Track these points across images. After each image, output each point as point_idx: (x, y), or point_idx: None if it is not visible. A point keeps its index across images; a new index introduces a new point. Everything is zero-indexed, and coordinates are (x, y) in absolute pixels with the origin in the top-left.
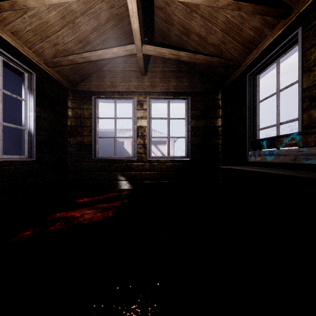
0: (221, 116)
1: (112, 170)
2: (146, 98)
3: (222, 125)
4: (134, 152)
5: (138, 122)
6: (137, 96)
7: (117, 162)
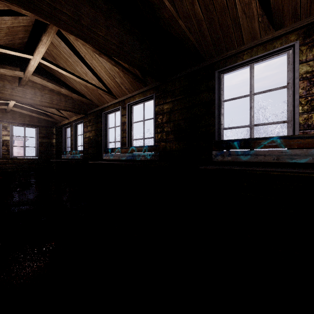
0: (55, 139)
1: None
2: (10, 125)
3: (56, 142)
4: (0, 154)
5: (3, 138)
6: (3, 123)
7: None
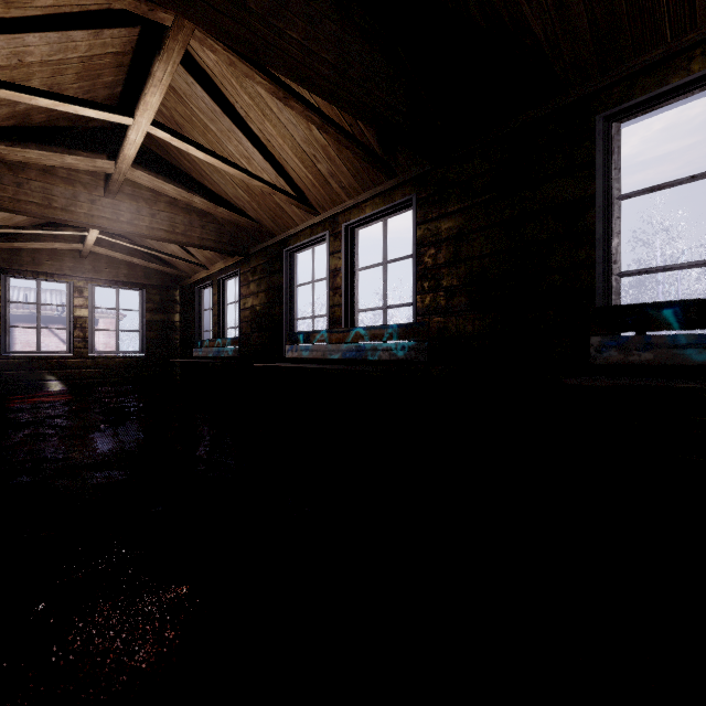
0: (180, 313)
1: (36, 368)
2: (88, 285)
3: (181, 321)
4: (70, 347)
5: (76, 312)
6: (75, 281)
7: (43, 358)
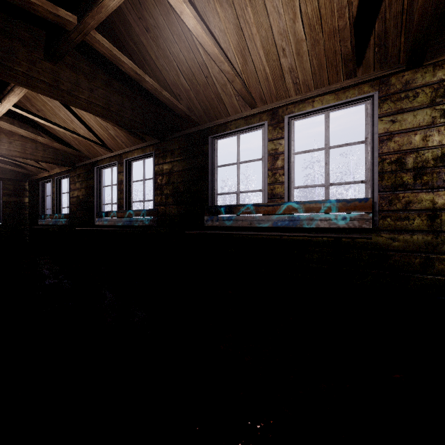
0: (29, 197)
1: None
2: None
3: (30, 202)
4: None
5: None
6: None
7: None
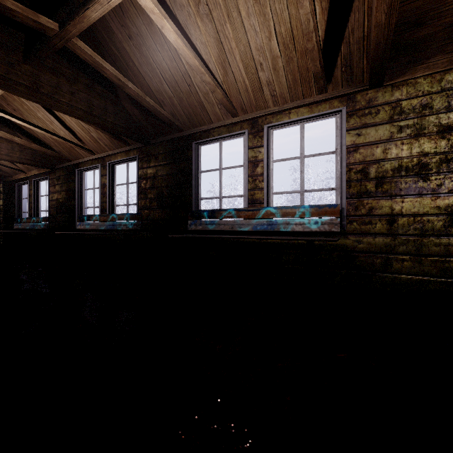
0: (3, 199)
1: None
2: None
3: (4, 205)
4: None
5: None
6: None
7: None
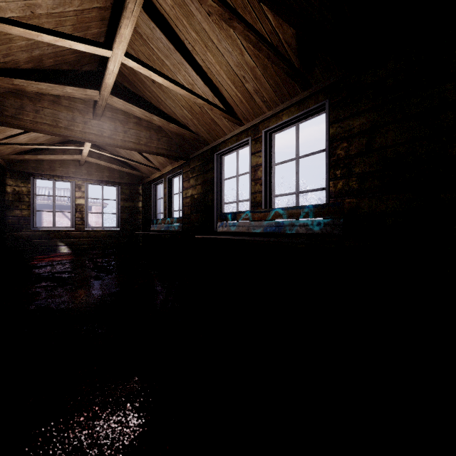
0: (142, 201)
1: (52, 238)
2: (84, 184)
3: (143, 207)
4: (73, 224)
5: (76, 201)
6: (76, 180)
7: (57, 231)
